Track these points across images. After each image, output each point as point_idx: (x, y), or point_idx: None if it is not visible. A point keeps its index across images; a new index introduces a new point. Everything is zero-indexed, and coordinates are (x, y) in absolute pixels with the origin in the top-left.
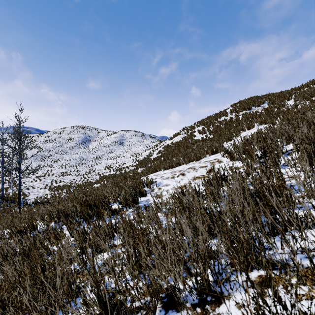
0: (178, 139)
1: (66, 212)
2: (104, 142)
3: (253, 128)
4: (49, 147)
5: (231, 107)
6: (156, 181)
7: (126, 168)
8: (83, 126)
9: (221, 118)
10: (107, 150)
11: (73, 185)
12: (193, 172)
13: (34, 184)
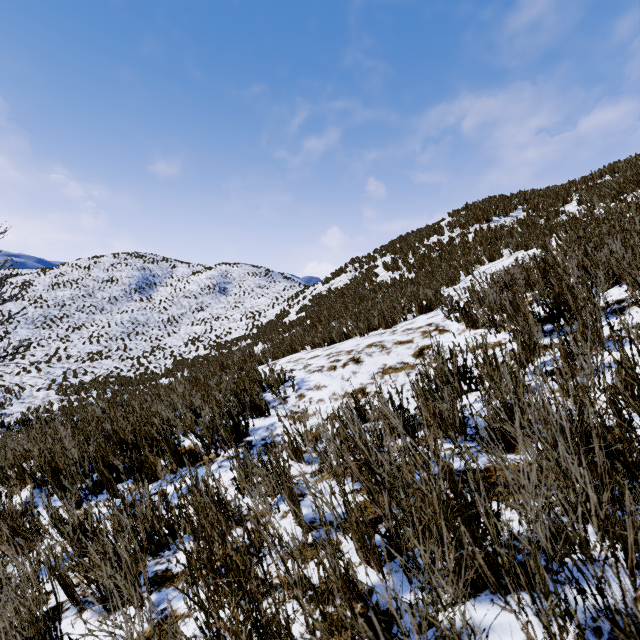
0: (343, 281)
1: (55, 464)
2: (186, 289)
3: (500, 259)
4: (64, 298)
5: (450, 217)
6: (294, 377)
7: (232, 342)
8: (141, 253)
9: (431, 239)
10: (192, 305)
11: (114, 381)
12: (380, 354)
13: (23, 380)
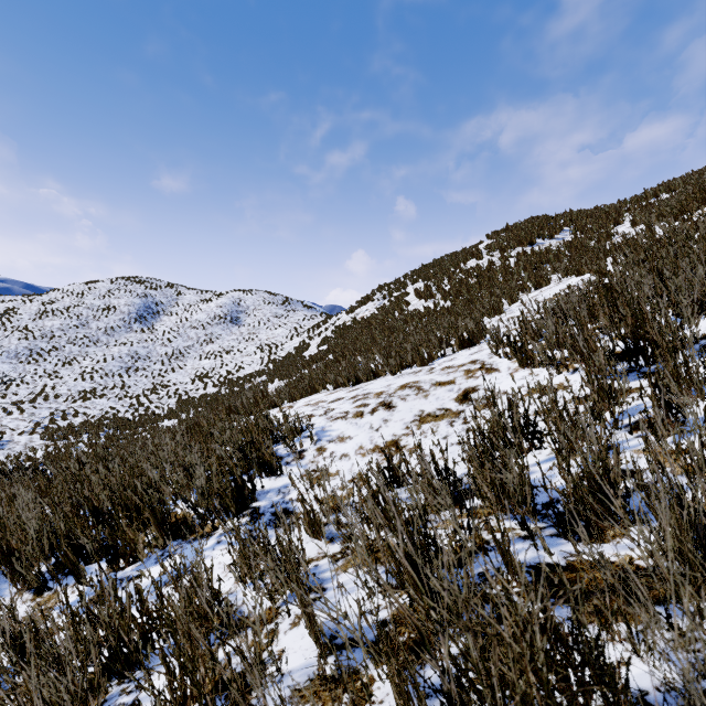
0: (369, 310)
1: (6, 542)
2: (193, 318)
3: (548, 285)
4: (53, 328)
5: (489, 239)
6: (312, 425)
7: (245, 378)
8: (143, 278)
9: (468, 263)
10: (200, 337)
11: (108, 424)
12: (416, 398)
13: (3, 423)
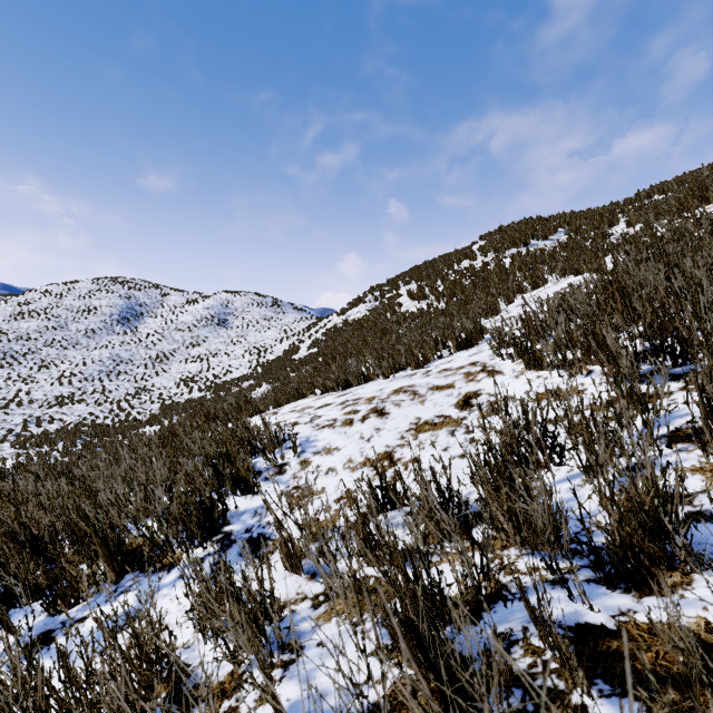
0: (361, 312)
1: None
2: (179, 320)
3: (545, 286)
4: (29, 330)
5: (482, 241)
6: (296, 435)
7: (232, 383)
8: (126, 278)
9: (462, 264)
10: (186, 340)
11: (86, 431)
12: (411, 403)
13: None
